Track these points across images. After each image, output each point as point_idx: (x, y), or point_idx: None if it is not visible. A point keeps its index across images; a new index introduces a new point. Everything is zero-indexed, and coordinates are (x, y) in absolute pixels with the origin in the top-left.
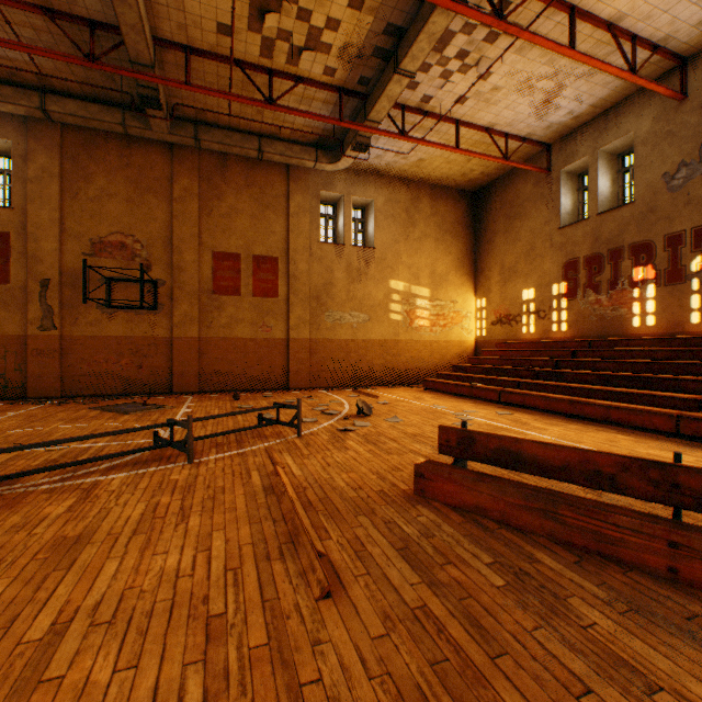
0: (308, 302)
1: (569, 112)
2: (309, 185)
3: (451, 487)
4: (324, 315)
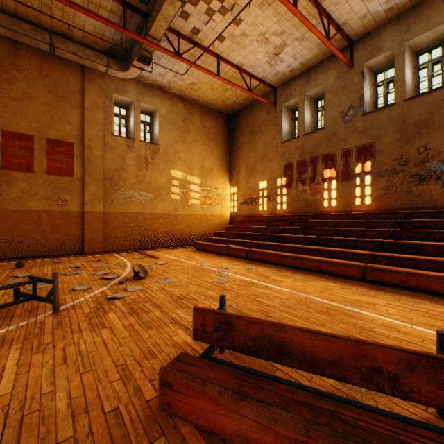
0: (102, 182)
1: (289, 65)
2: (104, 88)
3: (205, 404)
4: (117, 193)
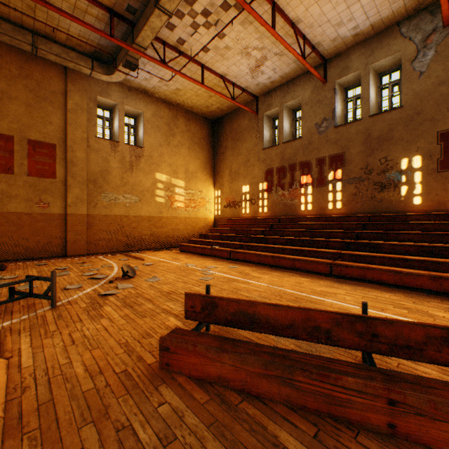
0: (86, 184)
1: (269, 77)
2: (87, 89)
3: (196, 359)
4: (101, 195)
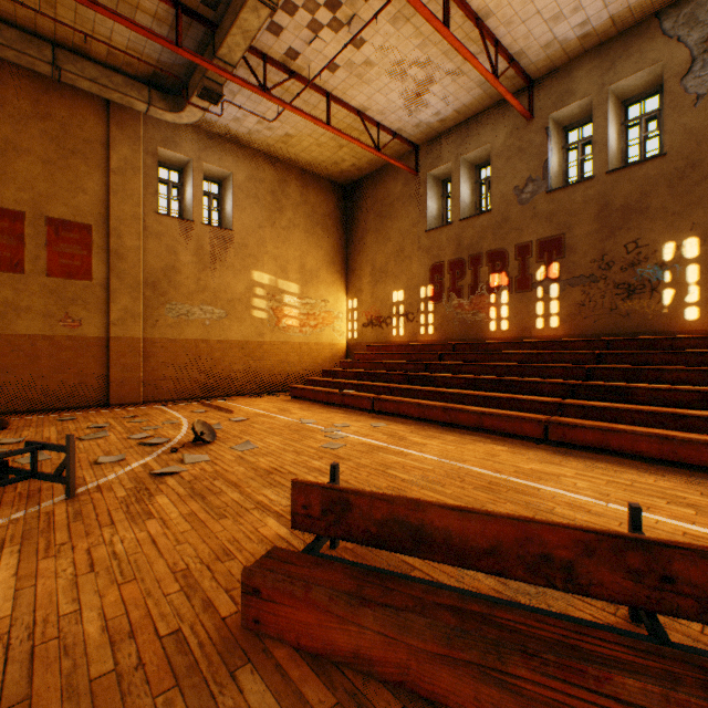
0: (140, 289)
1: (437, 113)
2: (142, 137)
3: (309, 616)
4: (164, 308)
